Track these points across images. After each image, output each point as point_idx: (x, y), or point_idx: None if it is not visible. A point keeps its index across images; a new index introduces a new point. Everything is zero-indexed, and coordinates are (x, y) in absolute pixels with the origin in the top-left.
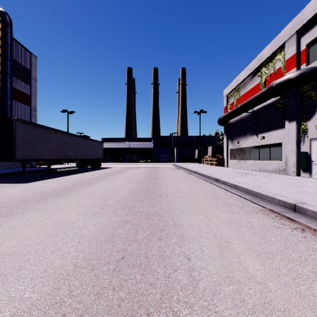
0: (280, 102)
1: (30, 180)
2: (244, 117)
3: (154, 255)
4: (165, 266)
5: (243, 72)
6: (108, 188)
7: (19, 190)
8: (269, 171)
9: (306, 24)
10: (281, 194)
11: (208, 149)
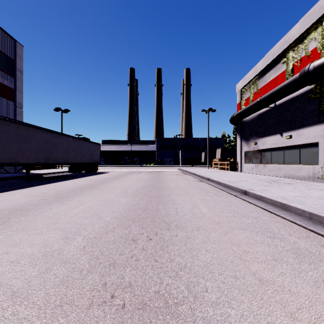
0: (316, 91)
1: None
2: (263, 114)
3: None
4: None
5: (262, 60)
6: (88, 208)
7: None
8: (298, 177)
9: None
10: None
11: (217, 152)
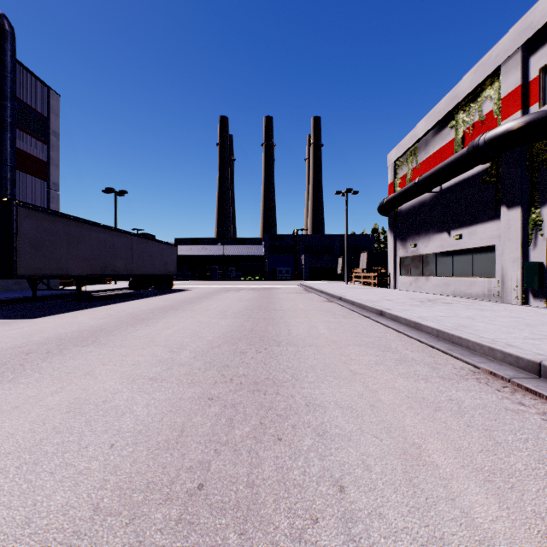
0: (492, 173)
1: (43, 313)
2: (425, 201)
3: (268, 479)
4: (292, 508)
5: (424, 121)
6: (182, 329)
7: (17, 332)
8: (470, 296)
9: (541, 31)
10: (506, 342)
11: (361, 258)
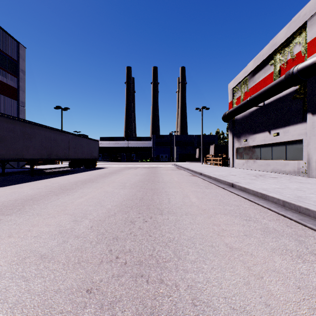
0: (300, 92)
1: (1, 184)
2: (253, 112)
3: None
4: None
5: (252, 62)
6: (91, 198)
7: None
8: (285, 172)
9: None
10: None
11: (210, 148)
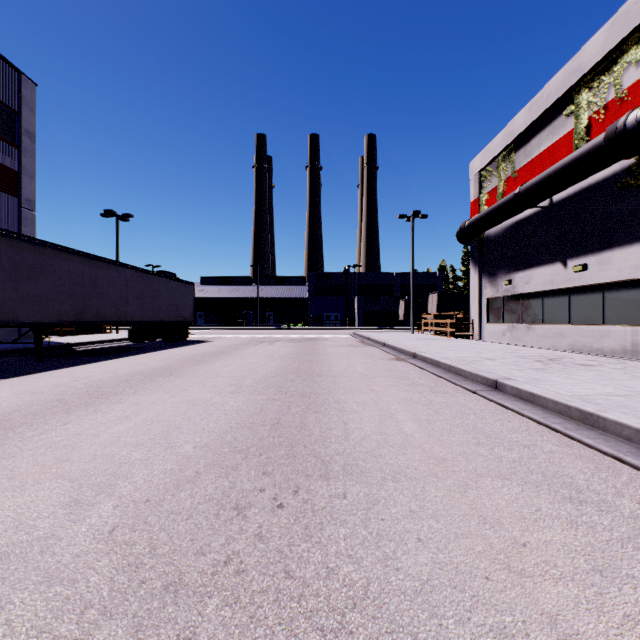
0: (639, 171)
1: None
2: (526, 221)
3: None
4: None
5: (524, 111)
6: (150, 421)
7: None
8: (601, 351)
9: None
10: None
11: (429, 300)
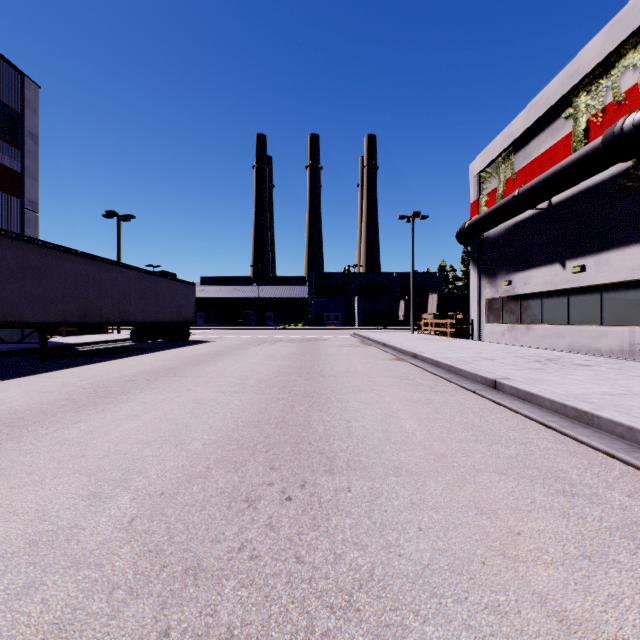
0: (636, 174)
1: None
2: (525, 222)
3: None
4: None
5: (523, 114)
6: (158, 419)
7: None
8: (599, 352)
9: None
10: None
11: (429, 301)
